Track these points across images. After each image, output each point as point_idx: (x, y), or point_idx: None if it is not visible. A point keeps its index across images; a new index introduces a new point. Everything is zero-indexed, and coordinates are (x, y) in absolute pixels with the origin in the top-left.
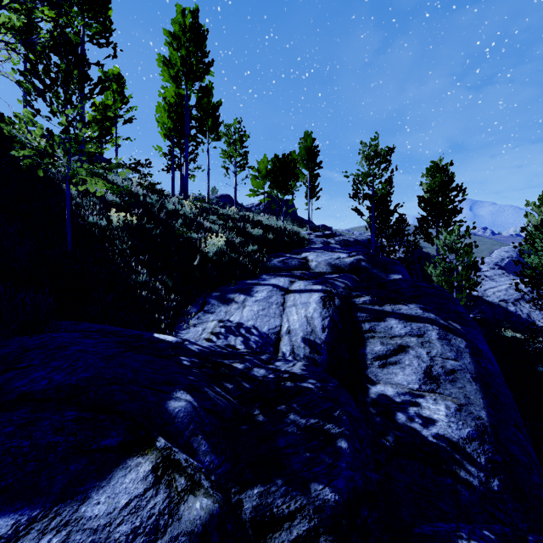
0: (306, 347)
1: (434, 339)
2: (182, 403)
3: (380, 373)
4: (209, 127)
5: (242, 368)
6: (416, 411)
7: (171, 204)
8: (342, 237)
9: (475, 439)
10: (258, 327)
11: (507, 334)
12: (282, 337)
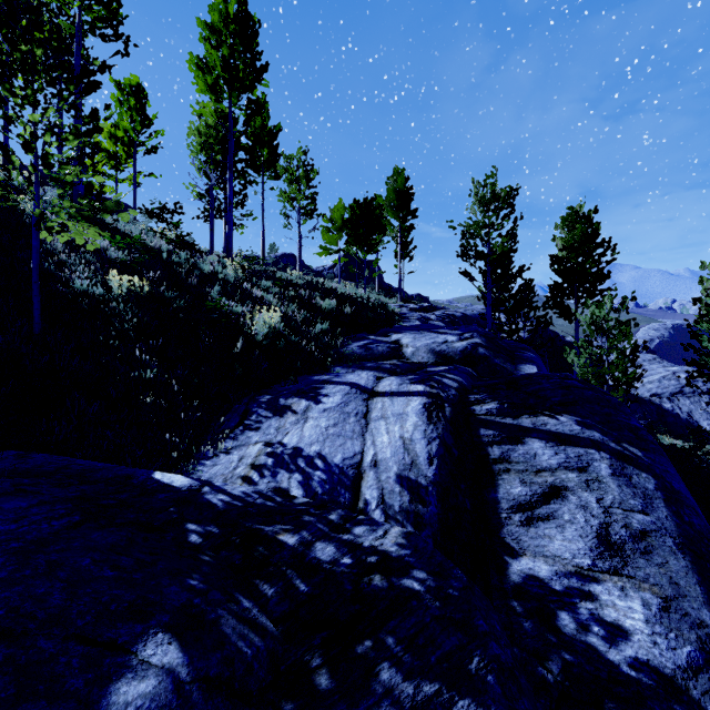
0: (404, 492)
1: (606, 476)
2: (148, 683)
3: (524, 536)
4: (264, 161)
5: (295, 545)
6: (592, 612)
7: (208, 265)
8: (445, 310)
9: (702, 668)
10: (326, 455)
11: (665, 441)
12: (365, 472)
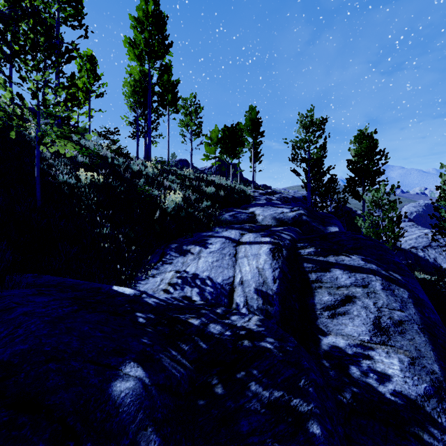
0: (259, 298)
1: (379, 290)
2: (130, 383)
3: (330, 324)
4: (169, 101)
5: (198, 324)
6: (369, 365)
7: (136, 166)
8: (281, 194)
9: (432, 395)
10: (213, 278)
11: (419, 276)
12: (236, 288)
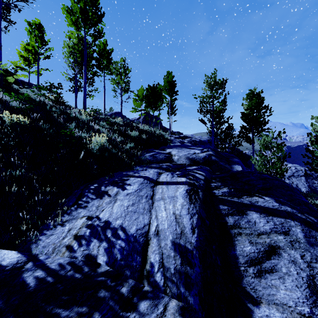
0: (177, 256)
1: (302, 238)
2: None
3: (258, 286)
4: (104, 65)
5: None
6: None
7: (72, 113)
8: (191, 138)
9: None
10: (125, 227)
11: None
12: (151, 240)
